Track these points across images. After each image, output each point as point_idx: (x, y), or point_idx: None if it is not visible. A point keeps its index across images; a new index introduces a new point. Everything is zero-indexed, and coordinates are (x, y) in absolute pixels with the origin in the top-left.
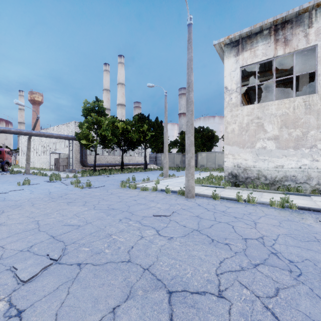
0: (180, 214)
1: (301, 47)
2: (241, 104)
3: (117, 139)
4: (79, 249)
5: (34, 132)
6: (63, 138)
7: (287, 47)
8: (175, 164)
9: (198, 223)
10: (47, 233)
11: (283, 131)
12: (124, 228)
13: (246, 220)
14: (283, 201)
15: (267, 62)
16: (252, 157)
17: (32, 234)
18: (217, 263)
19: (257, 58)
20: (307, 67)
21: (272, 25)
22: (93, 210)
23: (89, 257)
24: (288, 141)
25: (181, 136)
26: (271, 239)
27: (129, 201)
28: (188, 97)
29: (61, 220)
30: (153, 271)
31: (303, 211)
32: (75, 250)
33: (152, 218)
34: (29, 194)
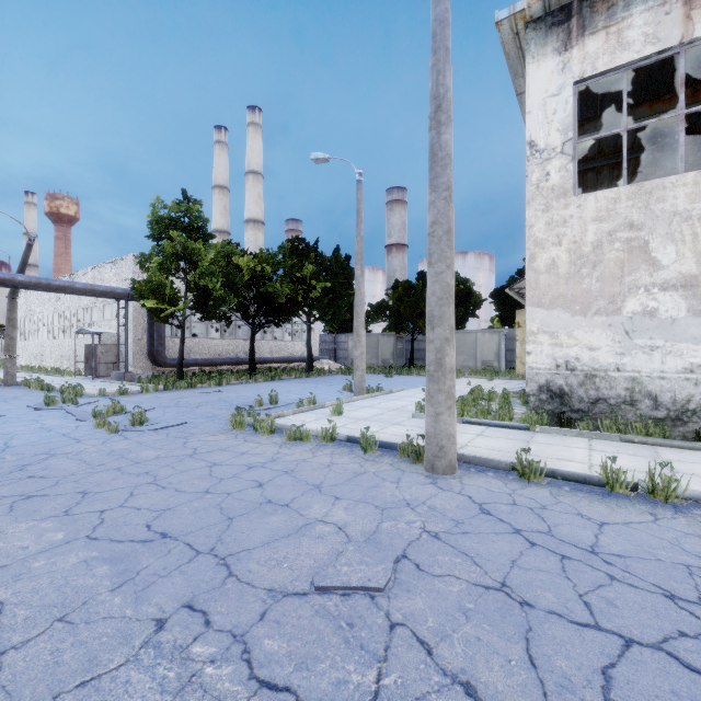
0: (429, 577)
1: None
2: (575, 189)
3: (238, 298)
4: None
5: (22, 277)
6: (103, 294)
7: None
8: (380, 360)
9: (532, 655)
10: None
11: None
12: None
13: None
14: None
15: (631, 88)
16: (611, 340)
17: None
18: None
19: (628, 51)
20: None
21: None
22: (80, 546)
23: None
24: None
25: (394, 293)
26: None
27: (237, 489)
28: (437, 142)
29: None
30: None
31: None
32: None
33: (309, 612)
34: None
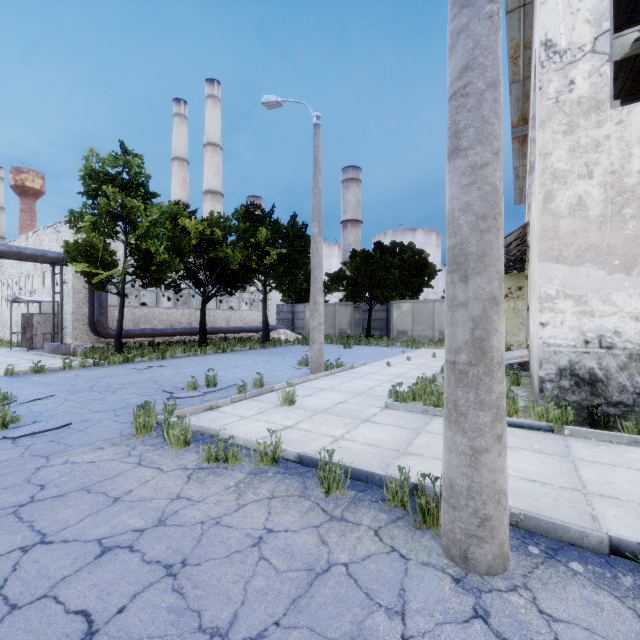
0: None
1: None
2: (611, 101)
3: (186, 264)
4: None
5: None
6: (31, 257)
7: None
8: (337, 330)
9: None
10: None
11: None
12: None
13: None
14: None
15: None
16: None
17: None
18: None
19: None
20: None
21: None
22: None
23: None
24: None
25: (352, 262)
26: None
27: None
28: None
29: None
30: None
31: None
32: None
33: None
34: None
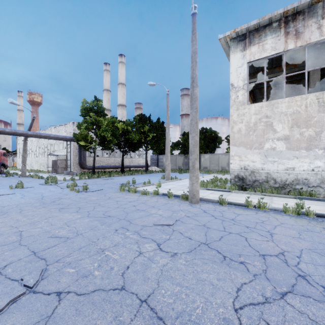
0: (185, 223)
1: (314, 40)
2: (248, 102)
3: (117, 140)
4: (63, 270)
5: (30, 132)
6: (61, 139)
7: (299, 40)
8: (177, 166)
9: (206, 234)
10: (28, 248)
11: (294, 131)
12: (120, 241)
13: (260, 230)
14: (299, 208)
15: (274, 59)
16: (260, 158)
17: (10, 249)
18: (233, 291)
19: (266, 52)
20: (318, 63)
21: (282, 17)
22: (87, 218)
23: (73, 282)
24: (299, 141)
25: (183, 137)
26: (294, 256)
27: (127, 207)
28: (193, 93)
29: (48, 231)
30: (153, 304)
31: (322, 219)
32: (57, 272)
33: (153, 228)
34: (19, 199)
